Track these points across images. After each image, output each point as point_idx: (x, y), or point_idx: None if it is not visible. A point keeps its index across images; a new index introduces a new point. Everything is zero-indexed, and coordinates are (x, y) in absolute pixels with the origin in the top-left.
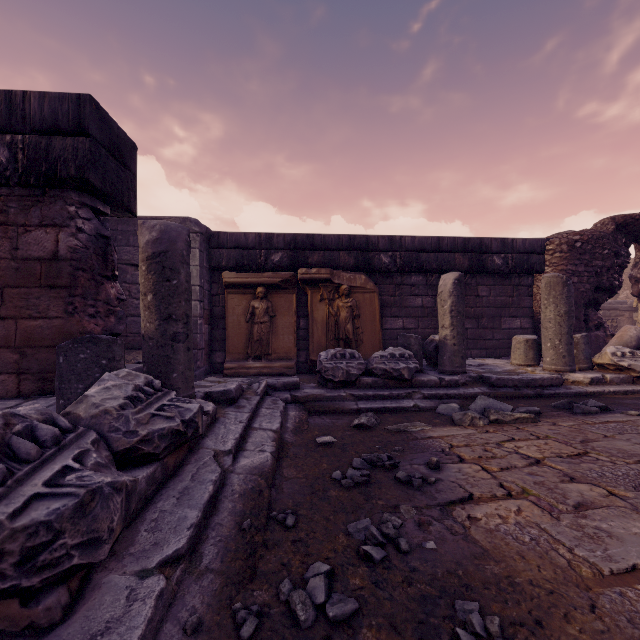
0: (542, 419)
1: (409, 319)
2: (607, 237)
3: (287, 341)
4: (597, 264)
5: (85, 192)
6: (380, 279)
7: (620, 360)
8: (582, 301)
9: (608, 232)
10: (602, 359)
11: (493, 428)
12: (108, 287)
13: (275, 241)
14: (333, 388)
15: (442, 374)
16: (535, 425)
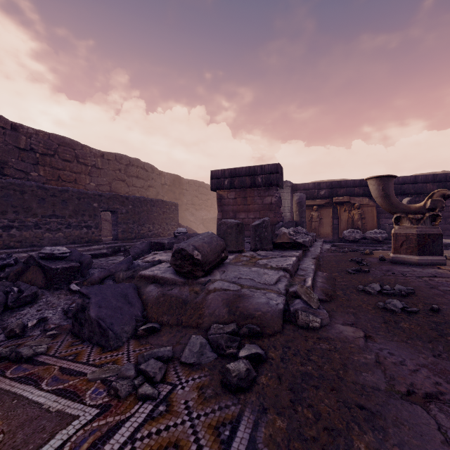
0: None
1: None
2: None
3: (327, 229)
4: None
5: (277, 186)
6: None
7: None
8: None
9: None
10: None
11: None
12: (280, 210)
13: (321, 185)
14: (349, 243)
15: None
16: None
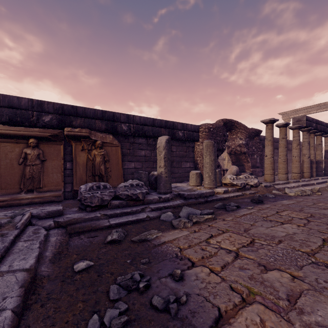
0: (216, 217)
1: (138, 163)
2: (221, 127)
3: (56, 178)
4: (218, 139)
5: None
6: (121, 139)
7: (233, 181)
8: None
9: (221, 125)
10: (226, 181)
11: (197, 228)
12: None
13: (46, 106)
14: (91, 211)
15: (160, 194)
16: (216, 222)
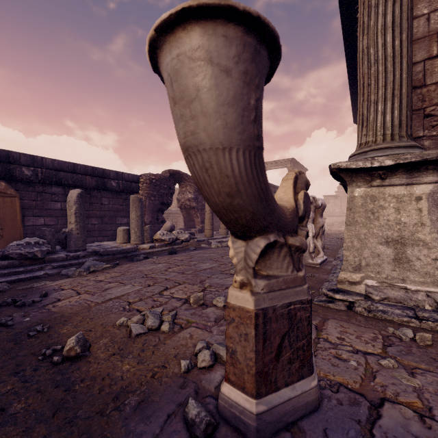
0: (118, 266)
1: (50, 218)
2: (166, 179)
3: None
4: (162, 191)
5: None
6: (22, 187)
7: (162, 237)
8: (156, 209)
9: (167, 177)
10: (156, 237)
11: (90, 274)
12: None
13: None
14: None
15: (69, 252)
16: (112, 269)
